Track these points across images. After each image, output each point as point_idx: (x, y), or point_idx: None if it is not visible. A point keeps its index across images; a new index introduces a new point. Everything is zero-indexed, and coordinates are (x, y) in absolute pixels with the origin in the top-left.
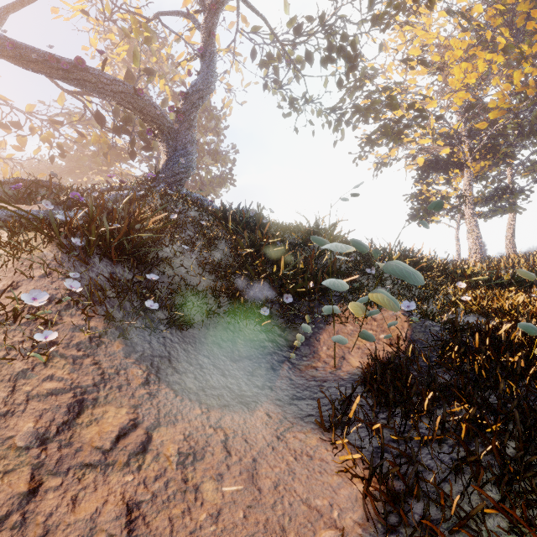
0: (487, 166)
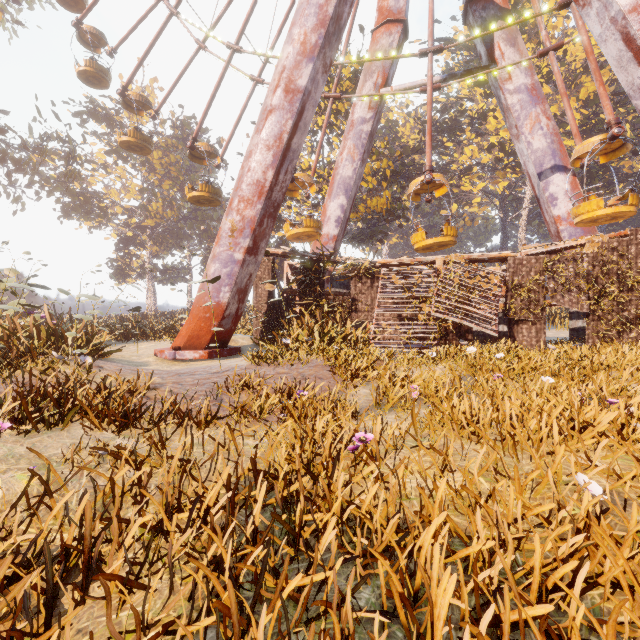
0: (158, 250)
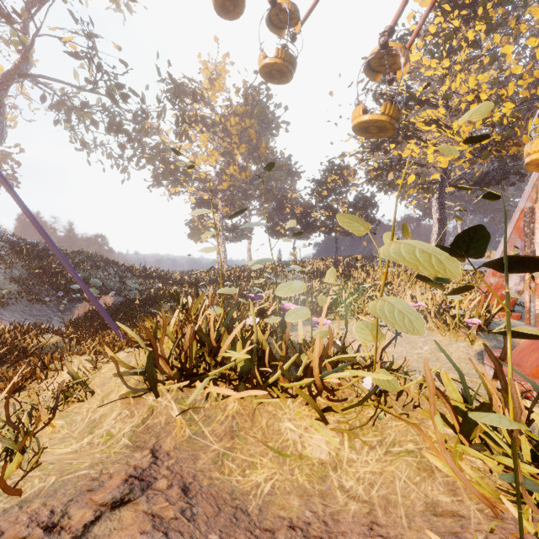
0: (229, 211)
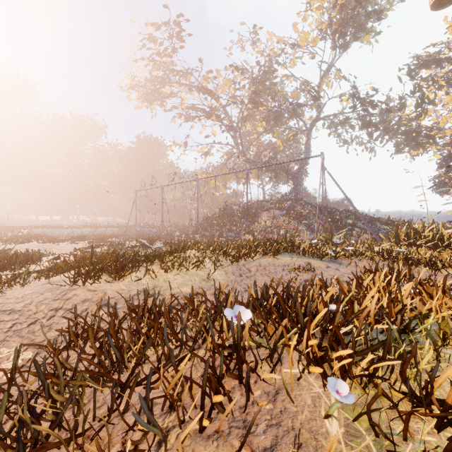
0: None
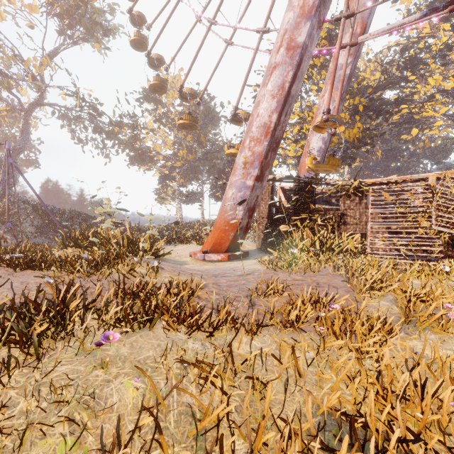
0: (183, 182)
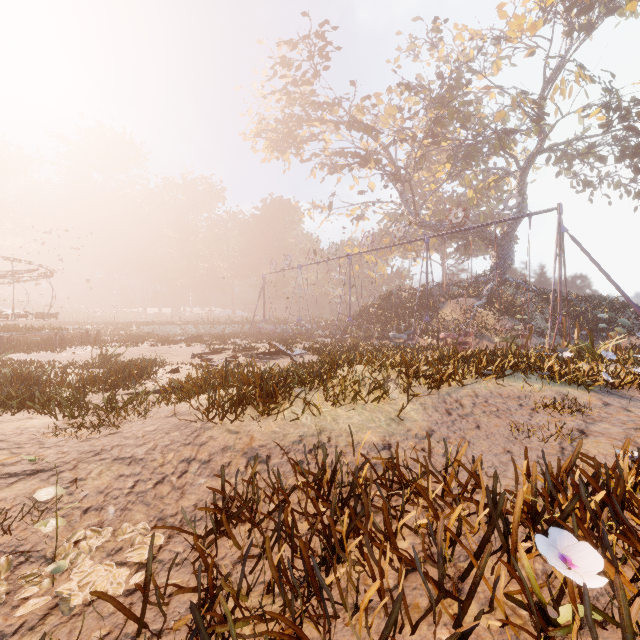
0: None
